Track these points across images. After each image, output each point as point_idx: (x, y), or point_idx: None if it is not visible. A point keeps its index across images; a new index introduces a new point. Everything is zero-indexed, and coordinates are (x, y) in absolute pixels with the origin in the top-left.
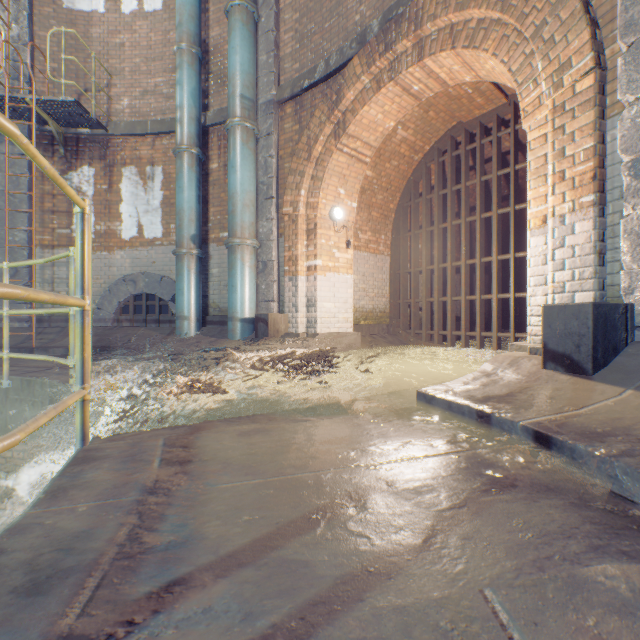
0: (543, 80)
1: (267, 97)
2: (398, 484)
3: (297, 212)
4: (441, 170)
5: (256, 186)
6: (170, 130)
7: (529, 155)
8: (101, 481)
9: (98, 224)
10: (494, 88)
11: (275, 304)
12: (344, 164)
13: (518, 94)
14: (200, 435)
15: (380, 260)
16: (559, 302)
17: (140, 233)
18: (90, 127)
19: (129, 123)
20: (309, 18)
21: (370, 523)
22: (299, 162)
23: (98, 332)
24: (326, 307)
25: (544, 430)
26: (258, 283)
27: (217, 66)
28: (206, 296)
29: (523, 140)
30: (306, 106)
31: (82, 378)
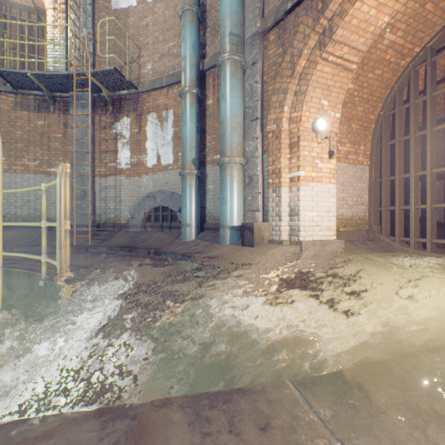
0: None
1: (252, 31)
2: None
3: (280, 128)
4: (434, 70)
5: (243, 111)
6: (178, 80)
7: None
8: None
9: (132, 157)
10: None
11: (259, 213)
12: (328, 74)
13: None
14: None
15: (359, 170)
16: None
17: (158, 161)
18: (127, 89)
19: (151, 81)
20: None
21: None
22: (282, 81)
23: (131, 235)
24: (309, 216)
25: None
26: (244, 195)
27: (212, 20)
28: (204, 207)
29: None
30: (289, 28)
31: None
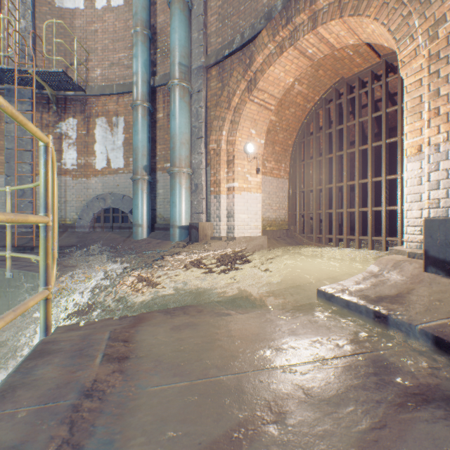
0: (420, 34)
1: (198, 64)
2: (314, 393)
3: (220, 147)
4: (327, 114)
5: (190, 129)
6: (129, 90)
7: (406, 97)
8: (47, 379)
9: (79, 159)
10: (370, 50)
11: (204, 215)
12: (255, 111)
13: (396, 48)
14: (139, 328)
15: (281, 182)
16: (434, 215)
17: (108, 165)
18: (74, 90)
19: (101, 86)
20: (229, 4)
21: (293, 448)
22: (221, 110)
23: (79, 235)
24: (241, 217)
25: (445, 336)
26: (191, 200)
27: (162, 43)
28: (154, 209)
29: (391, 90)
30: (226, 69)
31: (45, 281)
